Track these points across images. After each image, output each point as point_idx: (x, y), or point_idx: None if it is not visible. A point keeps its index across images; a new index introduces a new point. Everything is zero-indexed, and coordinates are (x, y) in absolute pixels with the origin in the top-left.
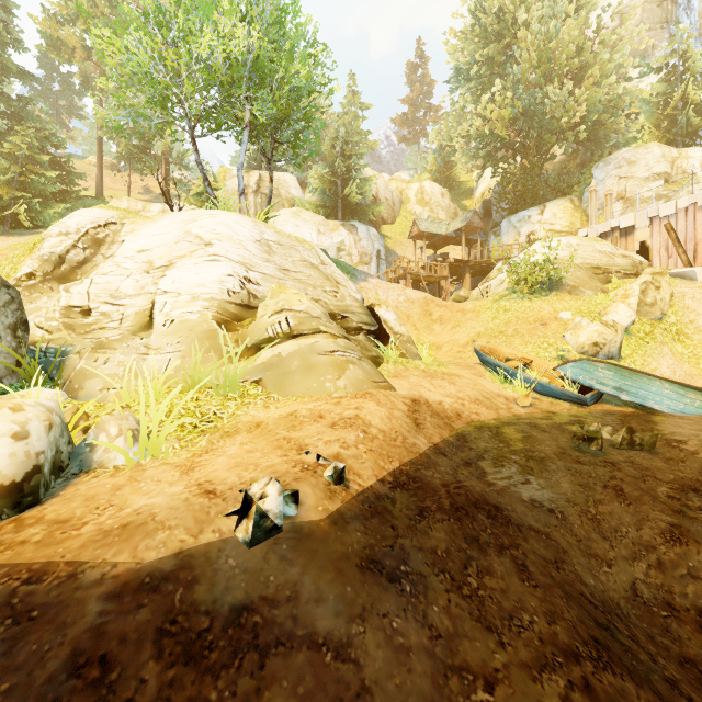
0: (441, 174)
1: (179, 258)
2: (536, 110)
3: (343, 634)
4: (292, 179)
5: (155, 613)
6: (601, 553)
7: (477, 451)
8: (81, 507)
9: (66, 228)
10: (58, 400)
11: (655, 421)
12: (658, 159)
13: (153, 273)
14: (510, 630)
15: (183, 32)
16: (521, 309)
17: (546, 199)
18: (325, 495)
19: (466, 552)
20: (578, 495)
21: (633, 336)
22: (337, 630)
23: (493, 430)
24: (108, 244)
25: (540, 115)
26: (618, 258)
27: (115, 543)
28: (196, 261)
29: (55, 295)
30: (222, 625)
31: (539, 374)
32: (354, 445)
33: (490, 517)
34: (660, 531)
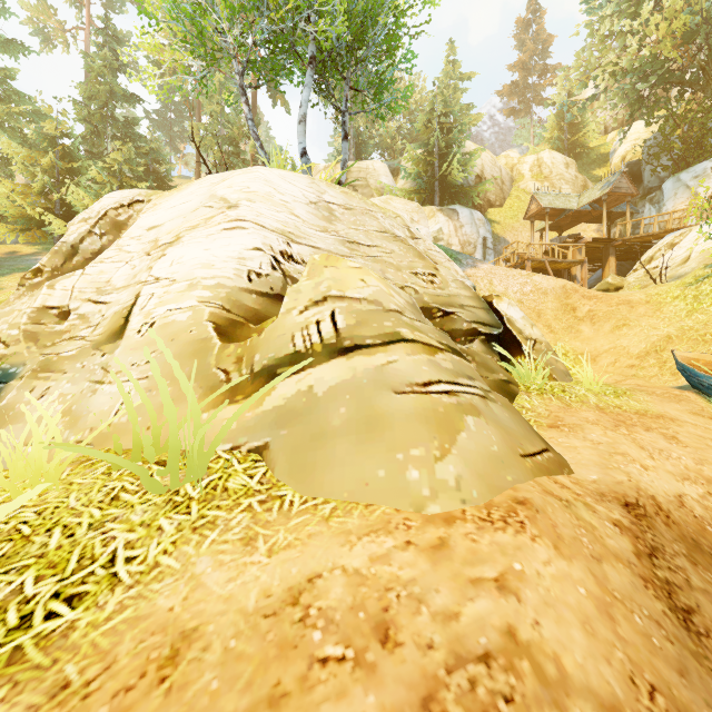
0: (564, 142)
1: (189, 229)
2: None
3: None
4: (382, 166)
5: None
6: None
7: None
8: None
9: (90, 214)
10: None
11: None
12: None
13: (152, 254)
14: None
15: None
16: None
17: None
18: None
19: None
20: None
21: None
22: None
23: None
24: (129, 227)
25: None
26: None
27: None
28: (210, 231)
29: (37, 293)
30: None
31: None
32: None
33: None
34: None
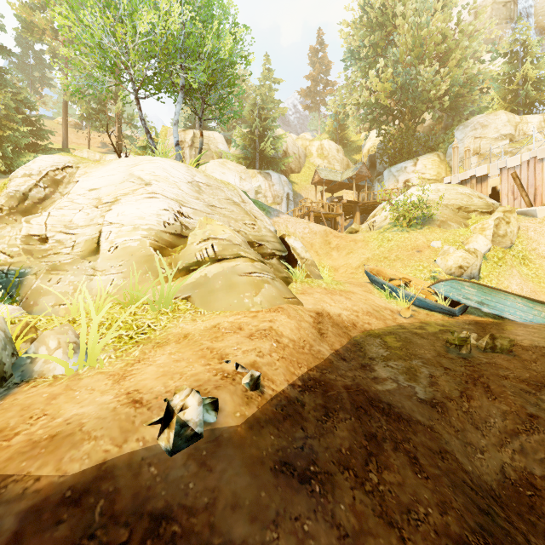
0: (336, 135)
1: (123, 195)
2: (411, 84)
3: (258, 542)
4: (219, 136)
5: (73, 529)
6: (475, 441)
7: (370, 355)
8: (16, 417)
9: (30, 171)
10: (13, 315)
11: (510, 329)
12: (505, 123)
13: (101, 208)
14: (409, 524)
15: (128, 10)
16: (401, 239)
17: (418, 154)
18: (242, 401)
19: (366, 448)
20: (454, 391)
21: (489, 260)
22: (252, 537)
23: (382, 337)
24: (64, 184)
25: (414, 88)
26: (475, 199)
27: (41, 455)
28: (138, 198)
29: (17, 225)
30: (140, 537)
31: (416, 291)
32: (269, 354)
33: (385, 414)
34: (521, 421)
